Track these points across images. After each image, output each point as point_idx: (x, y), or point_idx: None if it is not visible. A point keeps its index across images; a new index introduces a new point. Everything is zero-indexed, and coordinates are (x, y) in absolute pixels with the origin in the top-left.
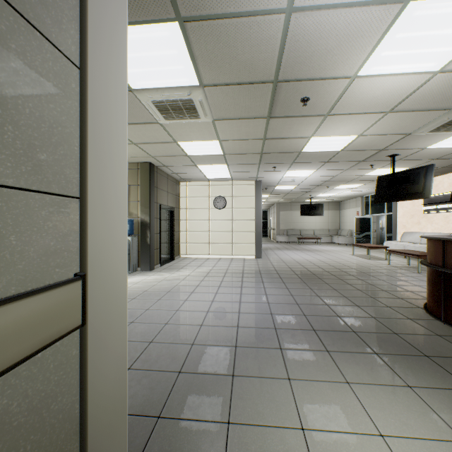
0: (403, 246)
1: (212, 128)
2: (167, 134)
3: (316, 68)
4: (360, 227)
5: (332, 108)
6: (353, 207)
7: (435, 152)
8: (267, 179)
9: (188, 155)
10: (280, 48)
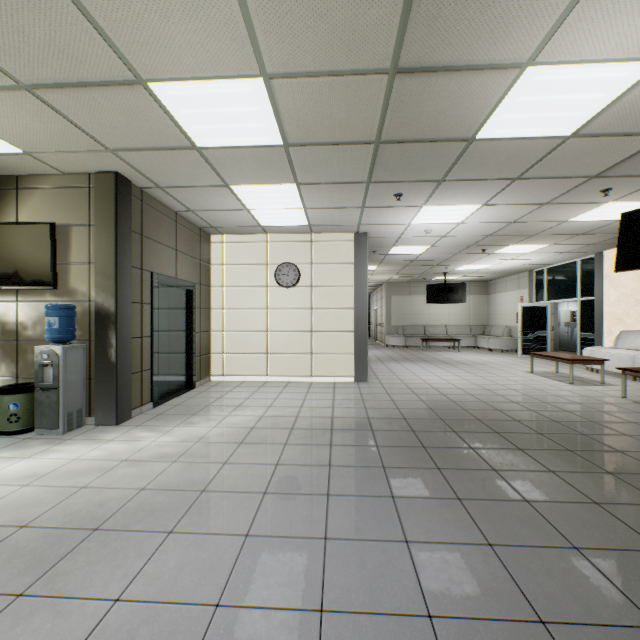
0: (631, 357)
1: None
2: (93, 32)
3: None
4: (530, 322)
5: None
6: (513, 289)
7: None
8: (378, 230)
9: (200, 148)
10: None
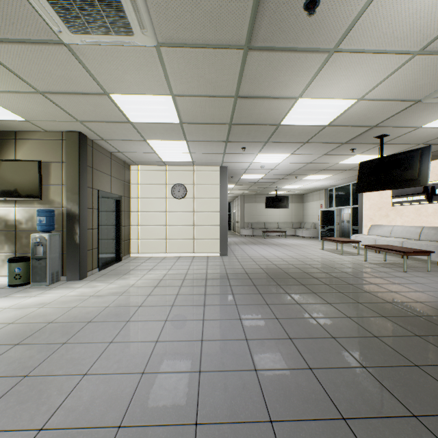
0: (374, 239)
1: (159, 67)
2: (87, 74)
3: None
4: (325, 220)
5: (345, 35)
6: (316, 200)
7: (426, 134)
8: (234, 165)
9: (132, 122)
10: None
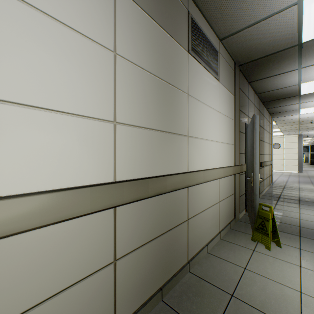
0: None
1: (277, 127)
2: None
3: (311, 120)
4: None
5: None
6: None
7: None
8: (305, 133)
9: None
10: (298, 120)
